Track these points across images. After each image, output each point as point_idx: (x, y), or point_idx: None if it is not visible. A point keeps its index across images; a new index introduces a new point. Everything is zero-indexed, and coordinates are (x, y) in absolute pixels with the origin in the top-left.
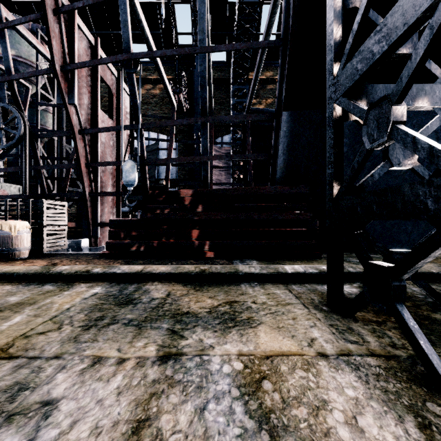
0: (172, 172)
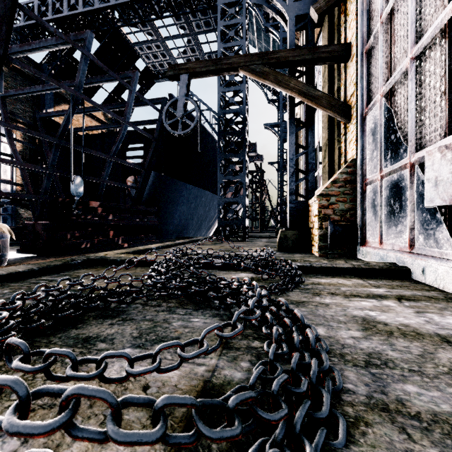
0: None
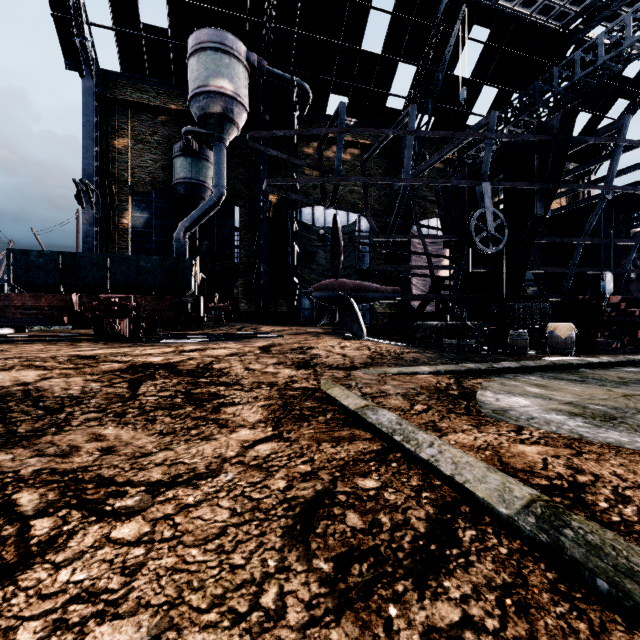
0: (365, 261)
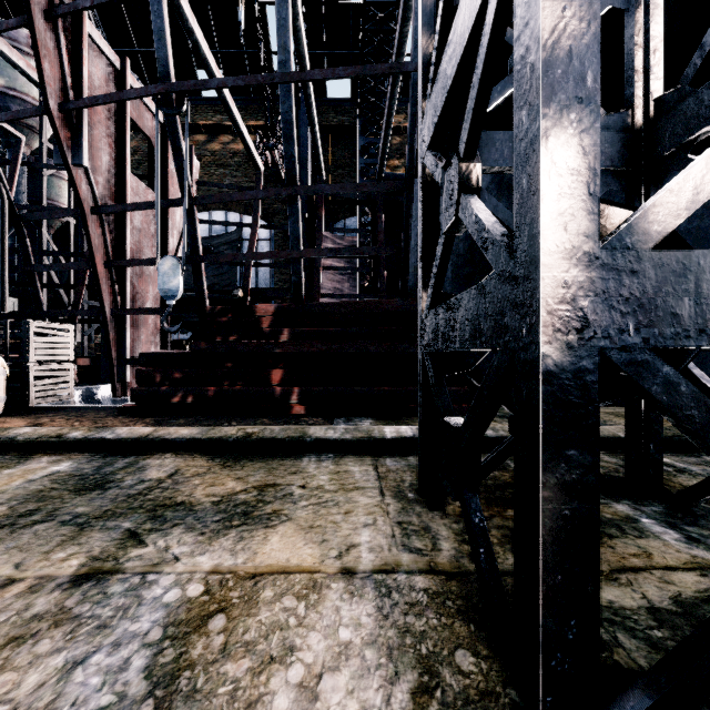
0: (264, 277)
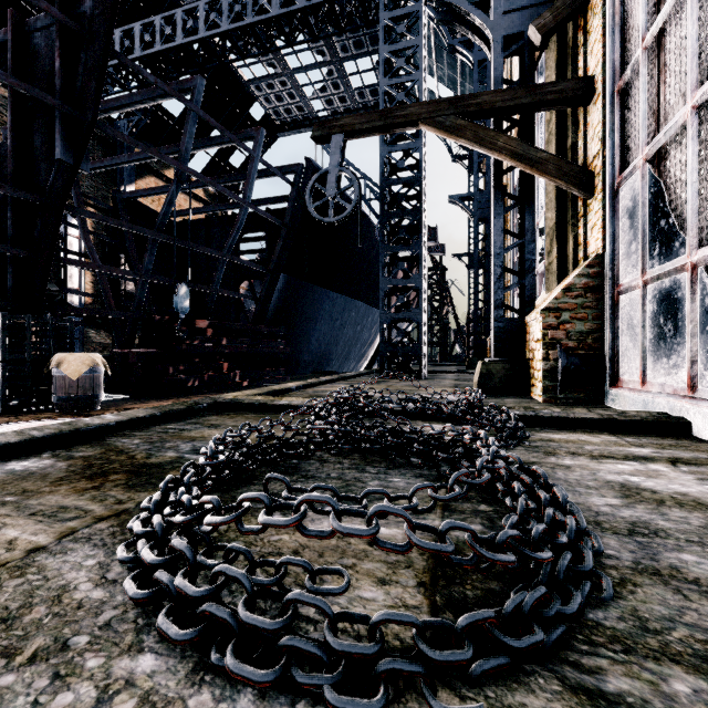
0: None
